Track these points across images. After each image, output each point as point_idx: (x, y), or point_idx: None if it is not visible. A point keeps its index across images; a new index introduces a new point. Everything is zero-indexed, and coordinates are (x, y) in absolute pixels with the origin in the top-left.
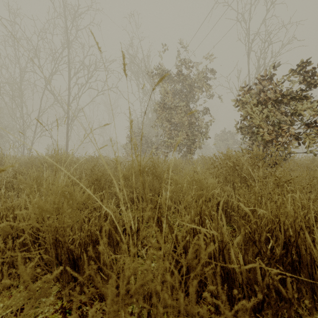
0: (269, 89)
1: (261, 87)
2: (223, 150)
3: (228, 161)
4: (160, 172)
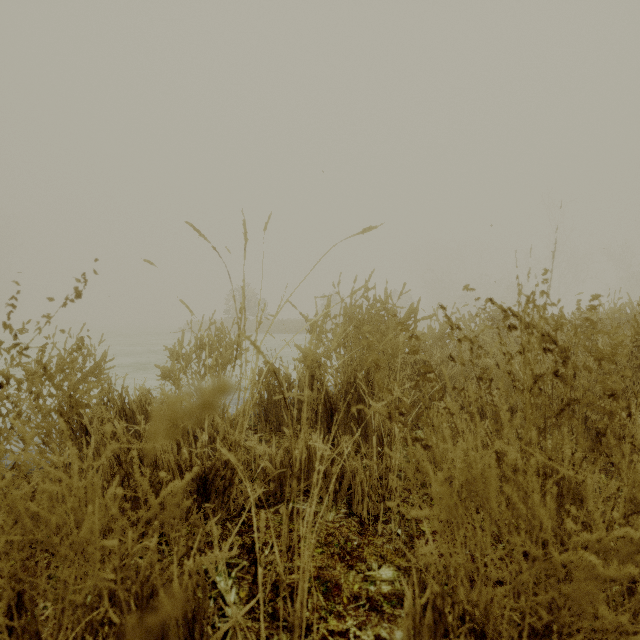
0: None
1: None
2: None
3: None
4: None
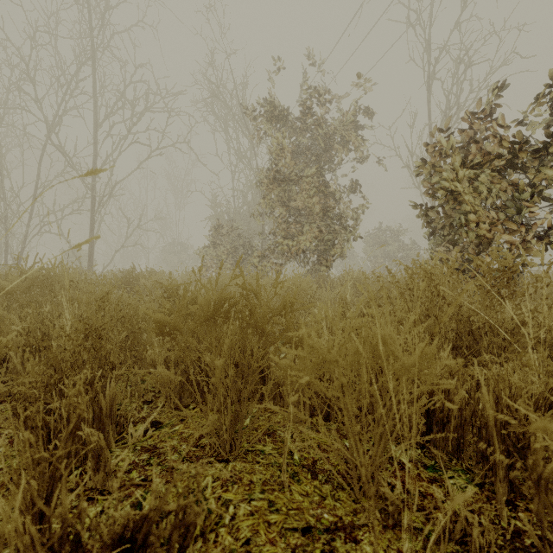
0: (485, 137)
1: (469, 134)
2: (381, 261)
3: (421, 282)
4: (263, 316)
